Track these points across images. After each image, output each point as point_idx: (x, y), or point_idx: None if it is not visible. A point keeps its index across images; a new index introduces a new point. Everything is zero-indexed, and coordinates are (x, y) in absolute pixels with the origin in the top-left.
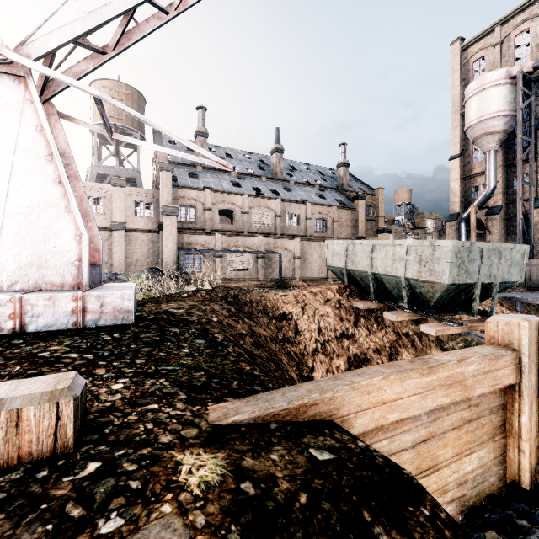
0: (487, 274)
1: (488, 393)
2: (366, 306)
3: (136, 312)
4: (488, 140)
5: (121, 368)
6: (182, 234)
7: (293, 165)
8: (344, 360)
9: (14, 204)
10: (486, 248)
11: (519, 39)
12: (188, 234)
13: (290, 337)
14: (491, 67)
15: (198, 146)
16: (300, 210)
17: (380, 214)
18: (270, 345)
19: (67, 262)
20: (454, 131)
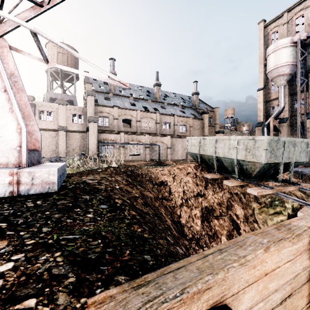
0: (287, 157)
1: None
2: (212, 176)
3: (62, 182)
4: (280, 79)
5: (24, 239)
6: (100, 133)
7: (166, 94)
8: (199, 210)
9: None
10: (287, 141)
11: (298, 20)
12: (104, 133)
13: (166, 196)
14: (281, 37)
15: None
16: (170, 120)
17: (217, 122)
18: (154, 203)
19: (11, 147)
20: (260, 74)
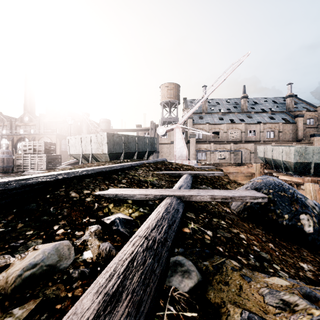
0: (318, 159)
1: (249, 174)
2: (269, 171)
3: None
4: None
5: None
6: (197, 144)
7: (255, 101)
8: None
9: (178, 147)
10: (316, 149)
11: None
12: (199, 144)
13: None
14: None
15: (203, 104)
16: (256, 128)
17: None
18: None
19: (185, 156)
20: None
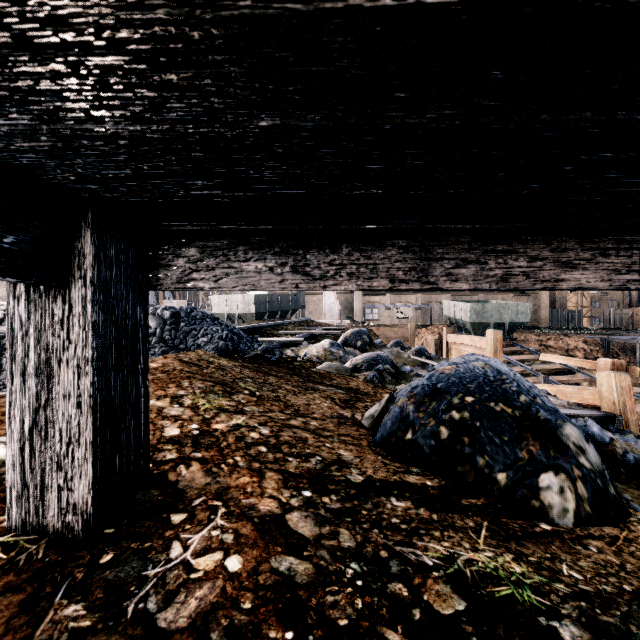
0: (498, 318)
1: (403, 335)
2: None
3: None
4: None
5: None
6: (365, 296)
7: None
8: None
9: (328, 303)
10: (495, 306)
11: None
12: (368, 295)
13: None
14: None
15: None
16: None
17: None
18: None
19: (337, 314)
20: None
